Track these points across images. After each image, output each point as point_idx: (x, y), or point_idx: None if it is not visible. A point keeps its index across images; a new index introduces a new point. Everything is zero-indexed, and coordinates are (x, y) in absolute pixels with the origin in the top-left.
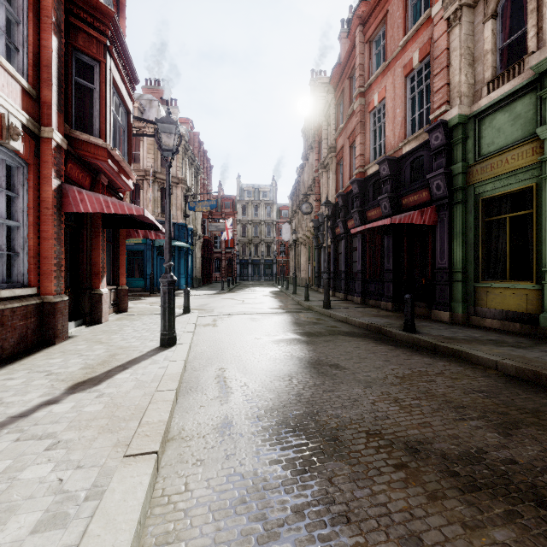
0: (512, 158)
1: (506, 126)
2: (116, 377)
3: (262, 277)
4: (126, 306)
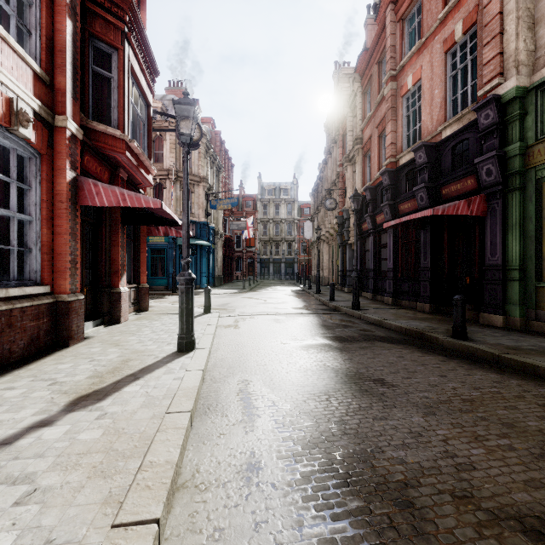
0: None
1: None
2: (124, 390)
3: (283, 276)
4: (146, 305)
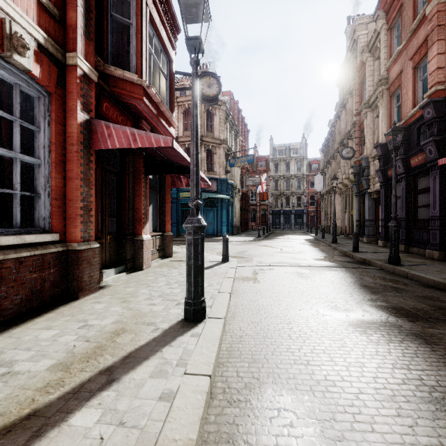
0: None
1: None
2: (72, 421)
3: (293, 225)
4: (170, 251)
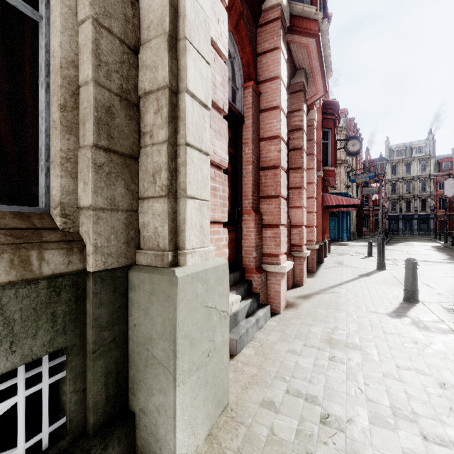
0: None
1: None
2: (373, 275)
3: (415, 232)
4: (329, 250)
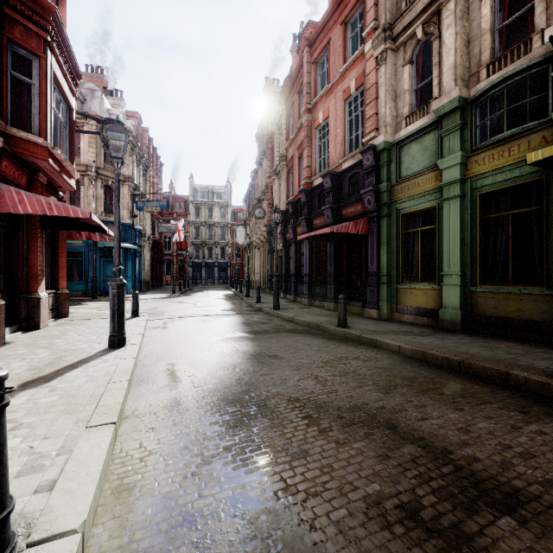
0: (422, 182)
1: (418, 155)
2: (67, 375)
3: (217, 280)
4: (66, 311)
